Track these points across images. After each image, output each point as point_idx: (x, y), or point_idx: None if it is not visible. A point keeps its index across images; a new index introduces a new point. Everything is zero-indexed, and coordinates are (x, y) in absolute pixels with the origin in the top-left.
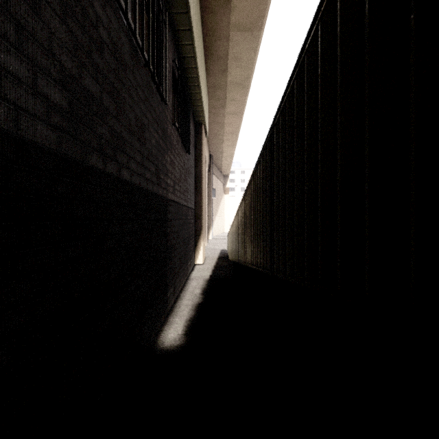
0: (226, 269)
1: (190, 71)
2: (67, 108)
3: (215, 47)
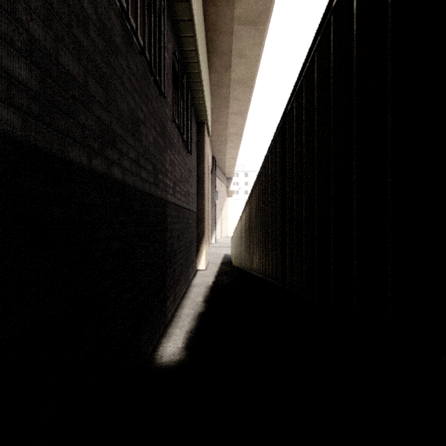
0: (229, 275)
1: (191, 66)
2: (38, 89)
3: (218, 43)
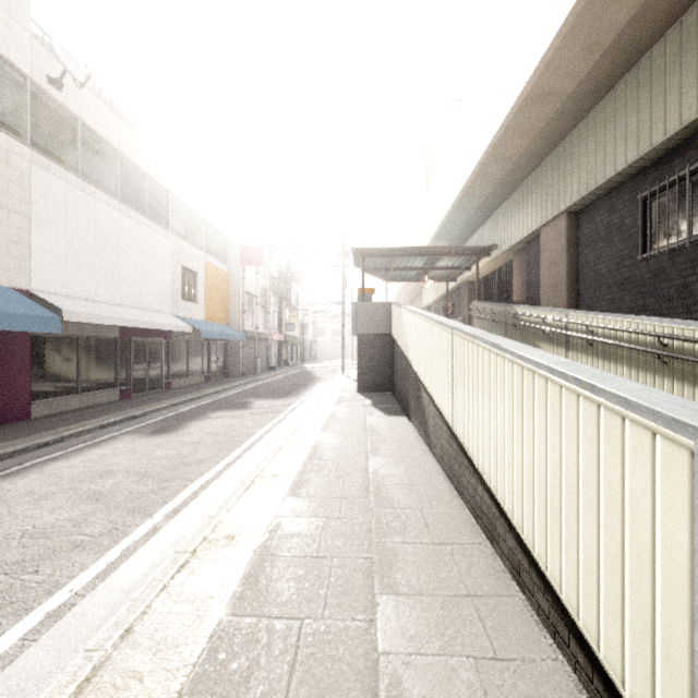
0: None
1: None
2: None
3: None
